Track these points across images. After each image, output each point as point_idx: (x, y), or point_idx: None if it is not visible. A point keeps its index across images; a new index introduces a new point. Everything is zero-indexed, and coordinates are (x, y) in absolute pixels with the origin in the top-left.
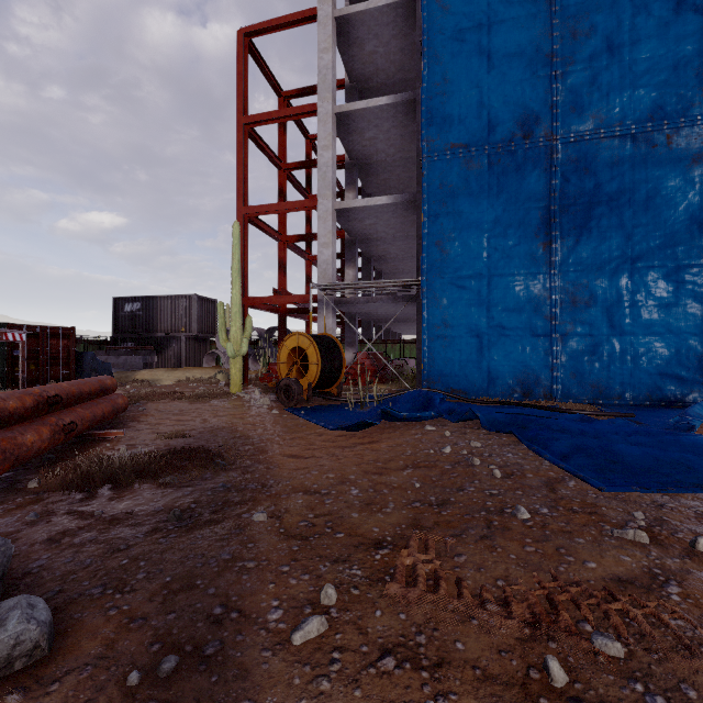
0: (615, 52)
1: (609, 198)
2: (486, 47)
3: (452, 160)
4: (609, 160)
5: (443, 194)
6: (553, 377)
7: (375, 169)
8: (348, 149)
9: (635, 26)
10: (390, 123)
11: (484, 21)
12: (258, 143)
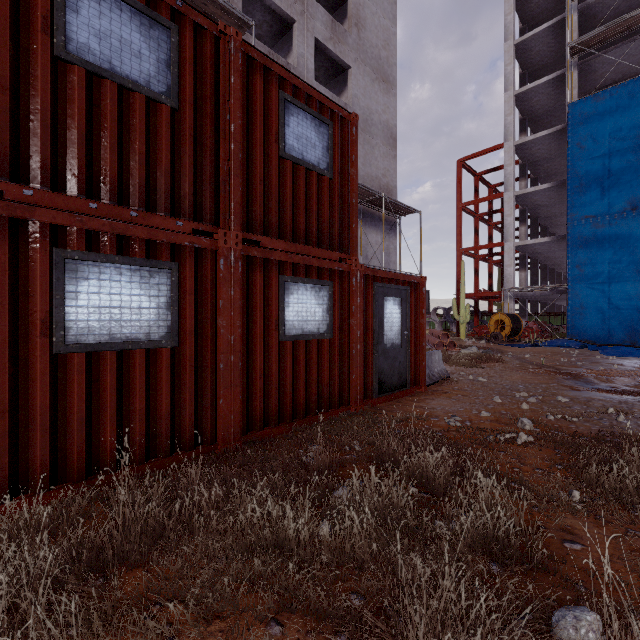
0: None
1: None
2: (607, 165)
3: (586, 224)
4: None
5: (580, 242)
6: None
7: (540, 208)
8: (521, 204)
9: None
10: (550, 192)
11: (607, 152)
12: (465, 211)
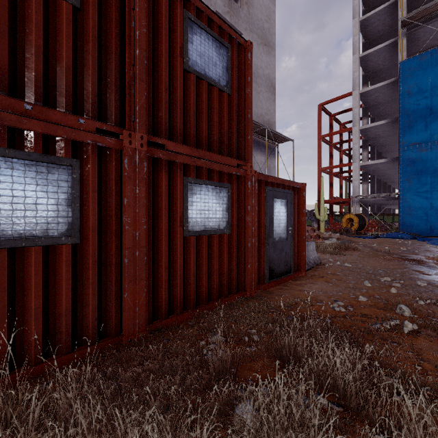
0: None
1: None
2: (429, 106)
3: (413, 149)
4: None
5: (409, 162)
6: None
7: (377, 139)
8: (364, 136)
9: None
10: (385, 127)
11: (429, 96)
12: (324, 141)
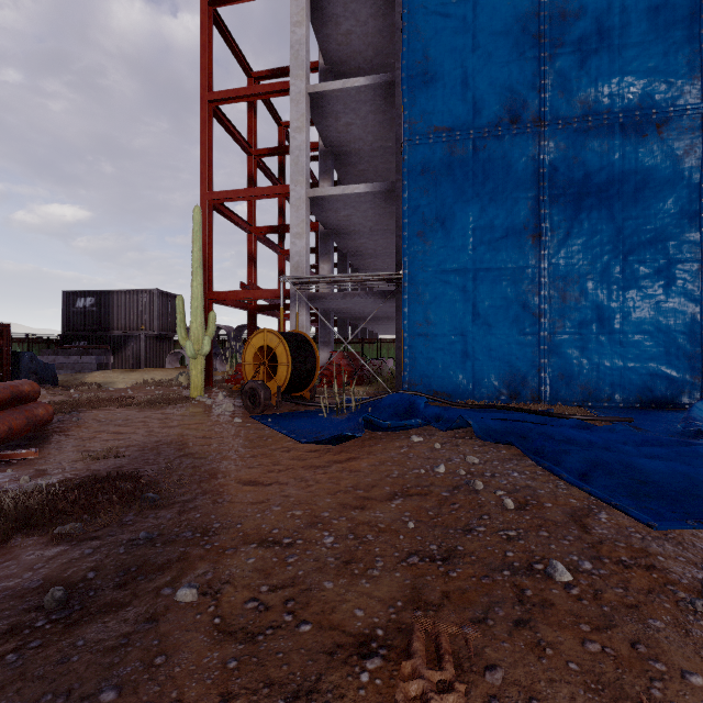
0: (605, 35)
1: (598, 189)
2: (471, 24)
3: (435, 145)
4: (598, 149)
5: (425, 181)
6: (541, 378)
7: (351, 159)
8: (323, 136)
9: (625, 9)
10: (368, 107)
11: None
12: (225, 124)
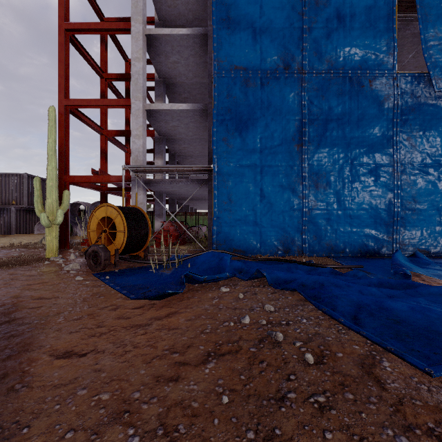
0: (341, 19)
1: (337, 117)
2: None
3: (235, 78)
4: (337, 92)
5: (229, 103)
6: (303, 239)
7: (178, 89)
8: (157, 69)
9: (352, 5)
10: (189, 51)
11: None
12: (80, 50)
